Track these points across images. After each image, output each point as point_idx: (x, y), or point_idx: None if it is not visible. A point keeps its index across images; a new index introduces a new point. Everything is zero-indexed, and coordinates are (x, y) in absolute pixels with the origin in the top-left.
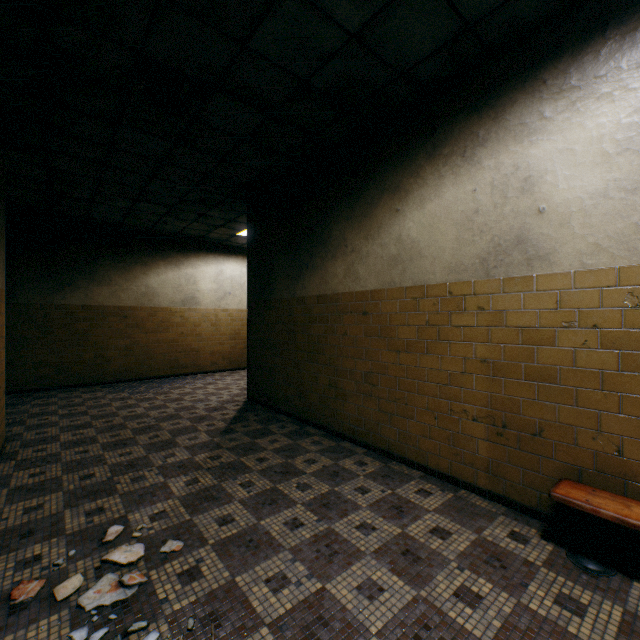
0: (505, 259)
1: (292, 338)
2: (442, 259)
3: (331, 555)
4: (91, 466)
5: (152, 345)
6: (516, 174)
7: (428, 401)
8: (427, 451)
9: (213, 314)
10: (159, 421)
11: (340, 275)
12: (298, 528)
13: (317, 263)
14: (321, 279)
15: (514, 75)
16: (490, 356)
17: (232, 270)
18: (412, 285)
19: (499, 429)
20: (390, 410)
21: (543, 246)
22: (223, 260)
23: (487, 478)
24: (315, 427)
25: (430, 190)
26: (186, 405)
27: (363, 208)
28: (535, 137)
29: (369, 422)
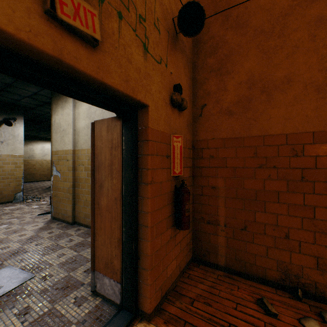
0: None
1: None
2: None
3: None
4: None
5: None
6: None
7: None
8: None
9: (40, 161)
10: (27, 188)
11: None
12: None
13: None
14: None
15: None
16: None
17: (48, 146)
18: None
19: None
20: None
21: None
22: (45, 143)
23: None
24: None
25: None
26: (33, 186)
27: None
28: None
29: None
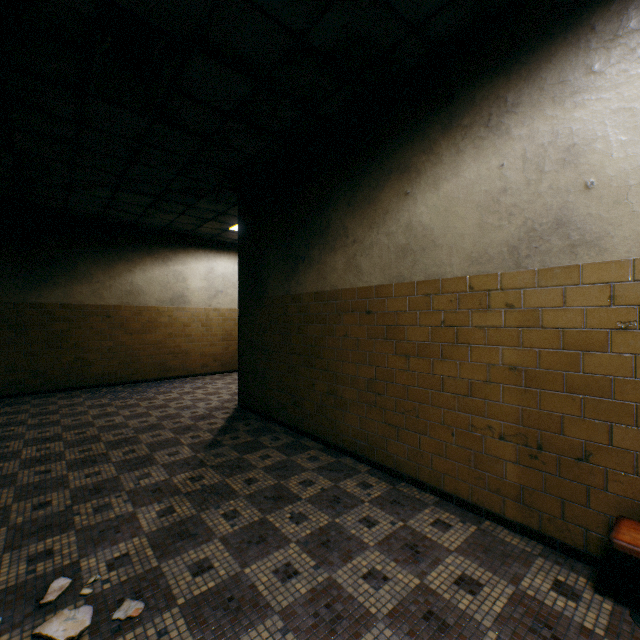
0: (541, 246)
1: (286, 340)
2: (461, 248)
3: (333, 621)
4: (49, 491)
5: (138, 347)
6: (555, 143)
7: (444, 414)
8: (442, 472)
9: (204, 314)
10: (138, 432)
11: (340, 269)
12: (291, 579)
13: (314, 256)
14: (318, 274)
15: (553, 24)
16: (521, 363)
17: (224, 267)
18: (424, 279)
19: (533, 450)
20: (398, 423)
21: (591, 229)
22: (214, 257)
23: (518, 508)
24: (312, 439)
25: (446, 168)
26: (170, 413)
27: (366, 193)
28: (580, 96)
29: (373, 436)
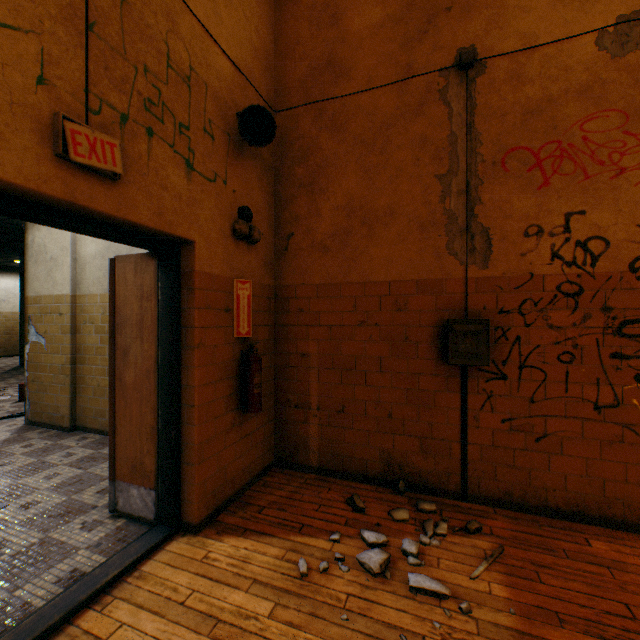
0: None
1: None
2: None
3: None
4: None
5: None
6: None
7: None
8: None
9: None
10: None
11: None
12: None
13: None
14: None
15: None
16: None
17: (7, 283)
18: None
19: None
20: None
21: None
22: None
23: None
24: None
25: None
26: None
27: None
28: None
29: None
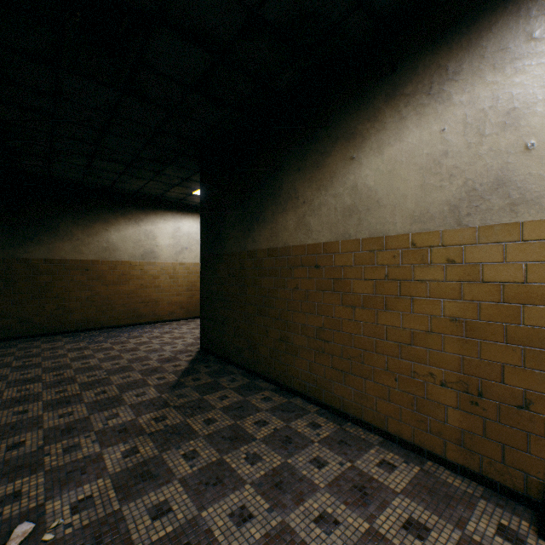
0: (481, 205)
1: (243, 291)
2: (404, 208)
3: None
4: (24, 431)
5: (113, 296)
6: (496, 107)
7: (387, 361)
8: (386, 415)
9: (171, 267)
10: (110, 374)
11: (291, 228)
12: (246, 523)
13: (267, 216)
14: (271, 232)
15: None
16: (462, 314)
17: (189, 227)
18: (369, 236)
19: (474, 397)
20: (344, 368)
21: (532, 188)
22: (180, 218)
23: (458, 451)
24: (265, 380)
25: (390, 134)
26: (140, 356)
27: (315, 158)
28: (521, 62)
29: (321, 379)
